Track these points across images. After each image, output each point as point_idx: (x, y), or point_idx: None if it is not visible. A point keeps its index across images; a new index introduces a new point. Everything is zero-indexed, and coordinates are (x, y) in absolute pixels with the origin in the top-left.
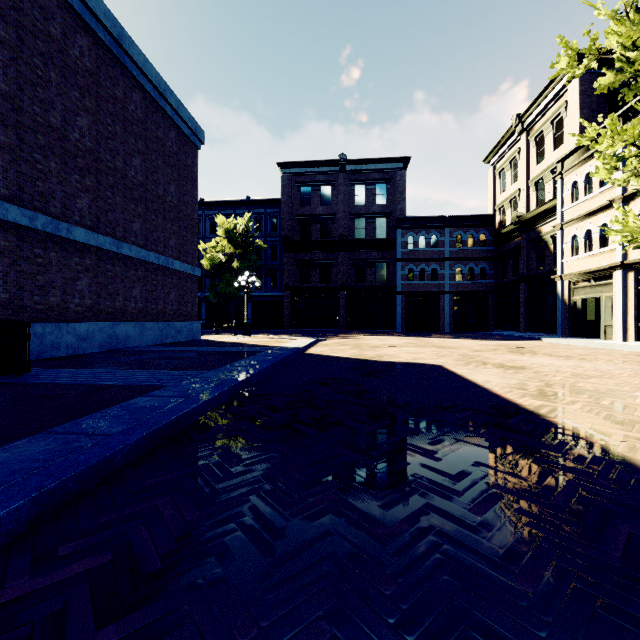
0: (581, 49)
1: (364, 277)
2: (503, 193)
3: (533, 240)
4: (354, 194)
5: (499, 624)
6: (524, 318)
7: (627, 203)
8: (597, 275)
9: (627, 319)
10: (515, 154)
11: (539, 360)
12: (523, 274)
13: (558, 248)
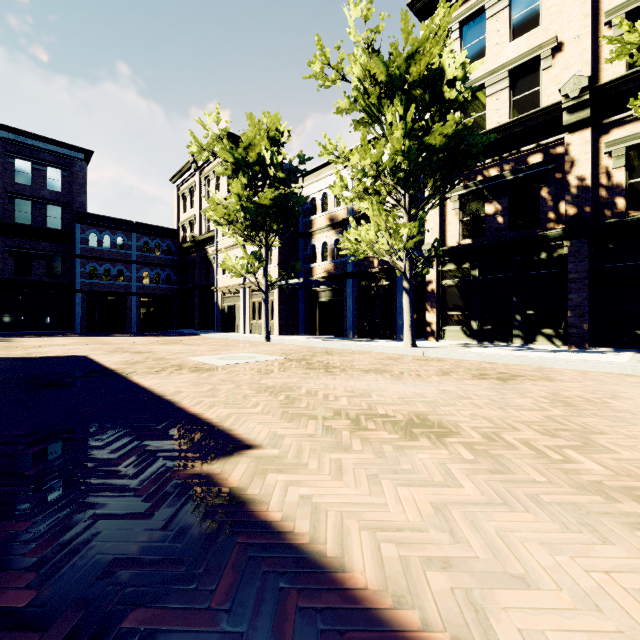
0: (206, 144)
1: (29, 270)
2: (185, 213)
3: (204, 258)
4: (13, 168)
5: (7, 410)
6: (198, 319)
7: (246, 246)
8: (234, 290)
9: (246, 320)
10: (193, 185)
11: (171, 347)
12: (197, 283)
13: (215, 267)
